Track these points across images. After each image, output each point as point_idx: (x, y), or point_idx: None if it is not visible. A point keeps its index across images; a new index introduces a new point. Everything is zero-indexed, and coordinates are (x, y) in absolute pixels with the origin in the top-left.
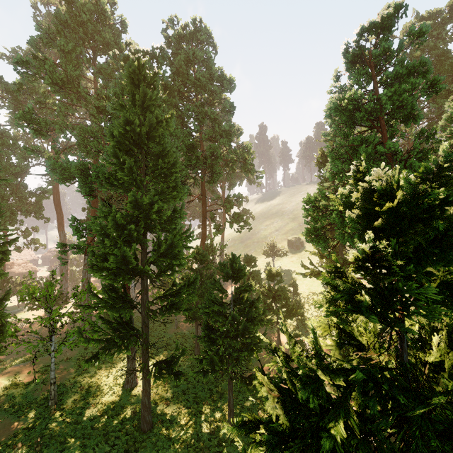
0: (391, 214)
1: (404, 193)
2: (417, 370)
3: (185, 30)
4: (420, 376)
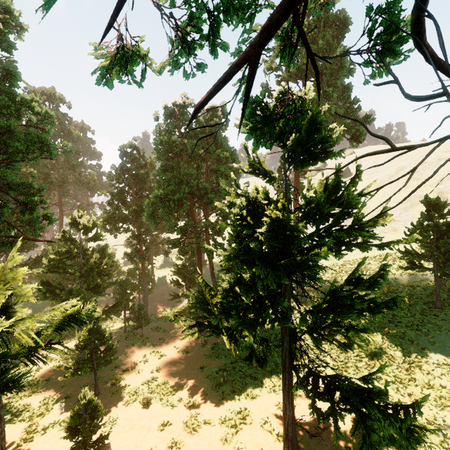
0: (71, 222)
1: (68, 219)
2: (90, 257)
3: (44, 91)
4: (90, 257)
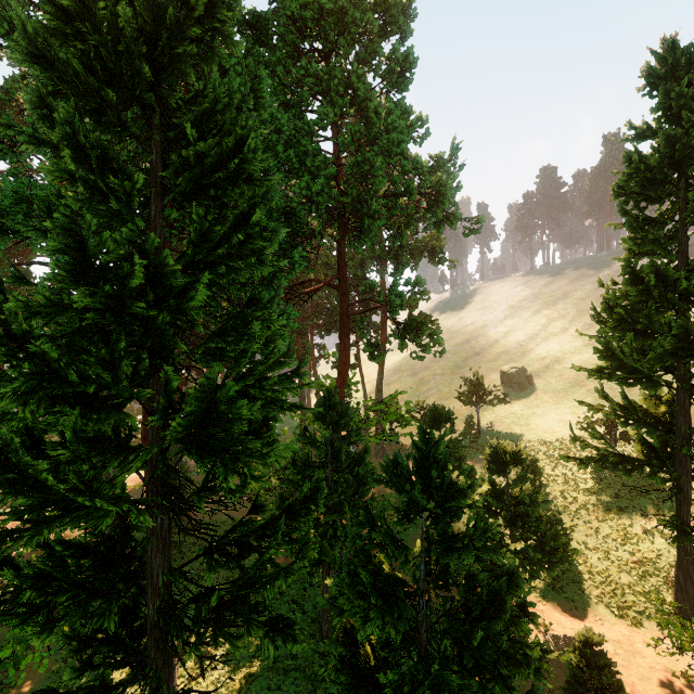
0: None
1: None
2: None
3: None
4: None
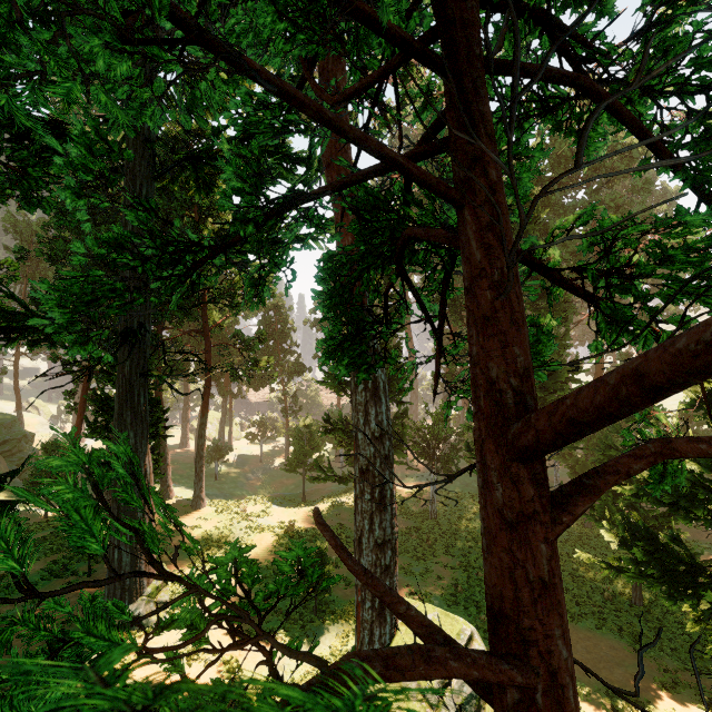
0: None
1: None
2: None
3: None
4: None
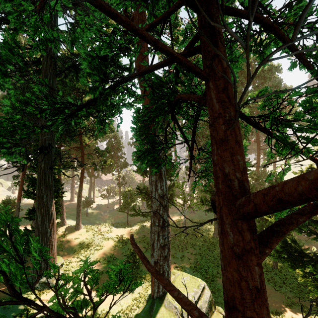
0: None
1: None
2: None
3: None
4: None
